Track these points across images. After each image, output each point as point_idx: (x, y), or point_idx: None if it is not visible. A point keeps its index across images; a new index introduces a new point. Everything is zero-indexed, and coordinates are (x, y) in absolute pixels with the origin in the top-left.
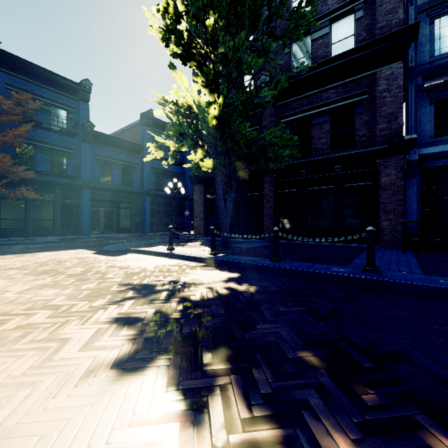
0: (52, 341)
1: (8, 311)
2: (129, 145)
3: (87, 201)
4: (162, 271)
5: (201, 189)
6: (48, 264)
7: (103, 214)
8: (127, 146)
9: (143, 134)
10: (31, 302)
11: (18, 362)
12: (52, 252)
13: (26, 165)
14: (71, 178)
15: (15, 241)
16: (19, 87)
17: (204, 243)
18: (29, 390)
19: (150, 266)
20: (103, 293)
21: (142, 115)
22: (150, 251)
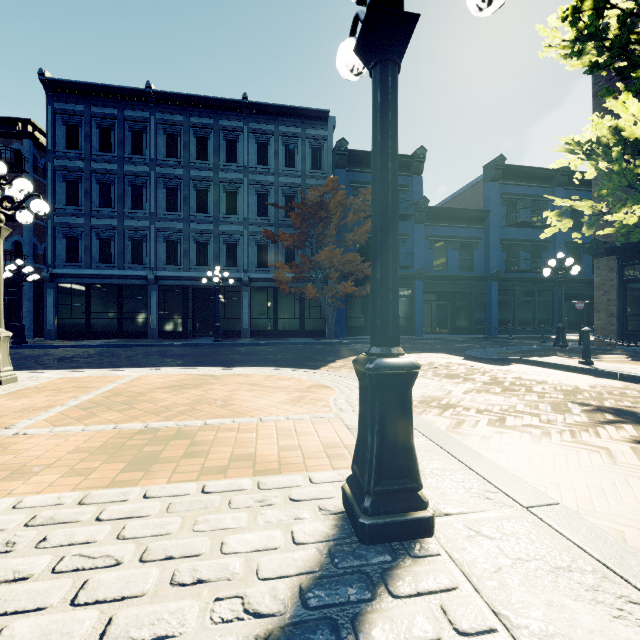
0: (589, 446)
1: (487, 409)
2: (468, 215)
3: (420, 294)
4: (612, 394)
5: (611, 264)
6: (438, 368)
7: (435, 309)
8: (466, 216)
9: (487, 193)
10: (494, 405)
11: (583, 455)
12: (414, 354)
13: (365, 261)
14: (404, 269)
15: (360, 339)
16: (360, 182)
17: (637, 358)
18: (638, 480)
19: (579, 384)
20: (566, 409)
21: (486, 168)
22: (550, 363)
